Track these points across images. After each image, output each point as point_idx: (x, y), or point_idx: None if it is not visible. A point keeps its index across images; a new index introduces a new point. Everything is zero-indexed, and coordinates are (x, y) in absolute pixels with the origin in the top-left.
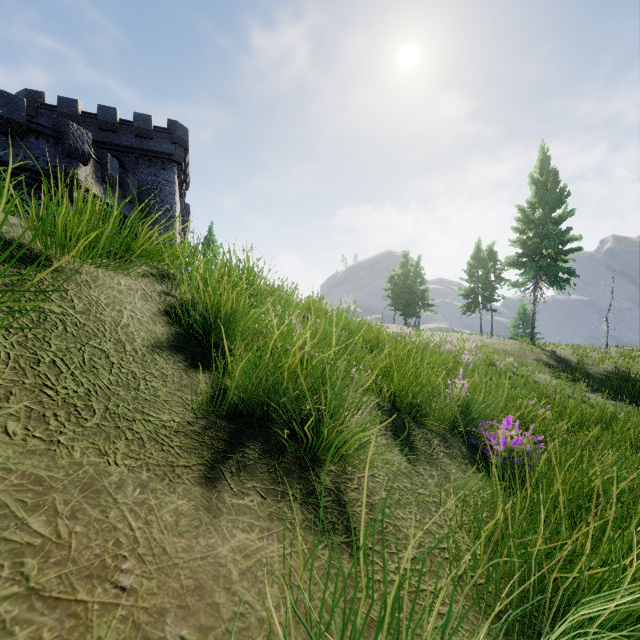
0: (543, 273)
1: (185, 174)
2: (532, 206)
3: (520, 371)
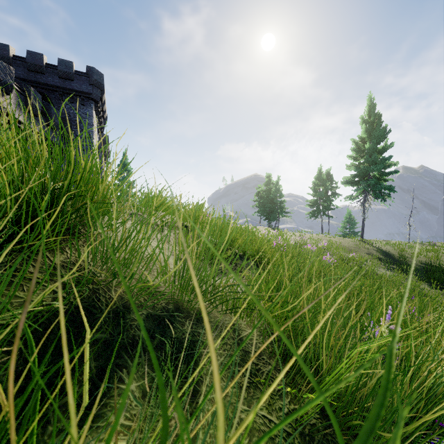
0: (371, 189)
1: (102, 111)
2: (362, 140)
3: (370, 268)
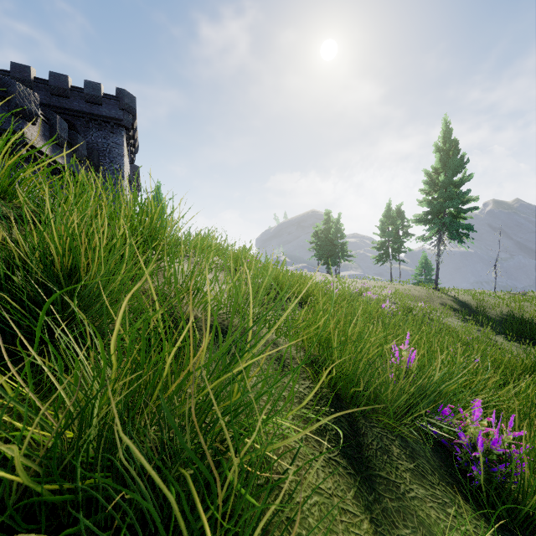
0: (446, 229)
1: (134, 138)
2: (436, 171)
3: (435, 317)
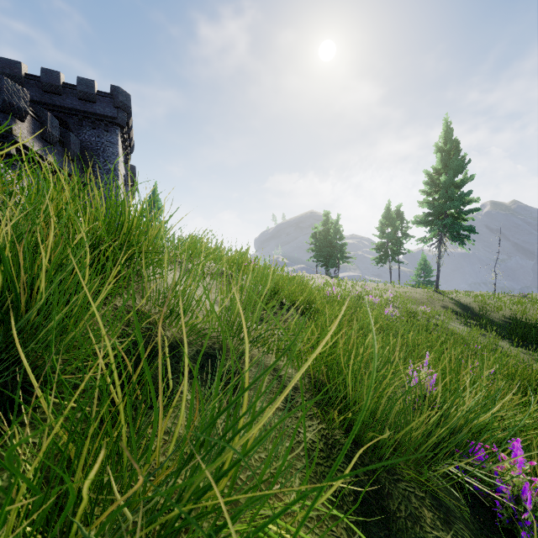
0: (447, 230)
1: (129, 137)
2: (437, 172)
3: (440, 322)
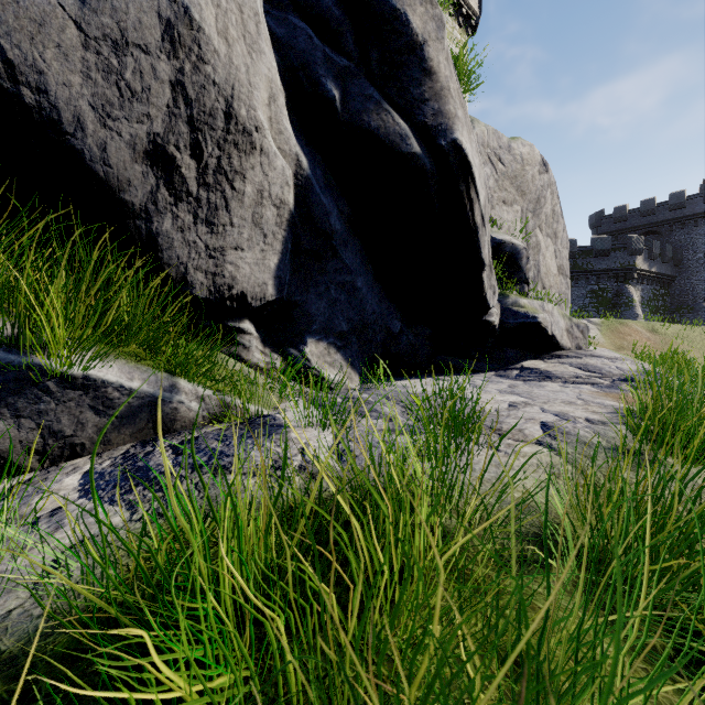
0: None
1: None
2: None
3: None
